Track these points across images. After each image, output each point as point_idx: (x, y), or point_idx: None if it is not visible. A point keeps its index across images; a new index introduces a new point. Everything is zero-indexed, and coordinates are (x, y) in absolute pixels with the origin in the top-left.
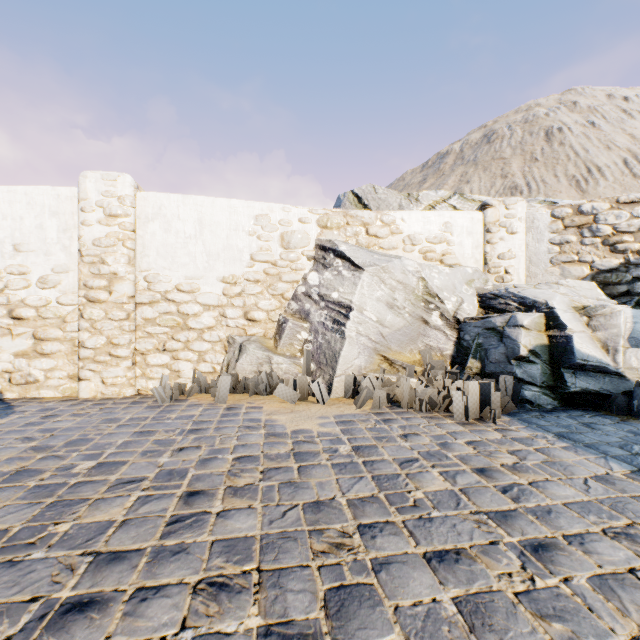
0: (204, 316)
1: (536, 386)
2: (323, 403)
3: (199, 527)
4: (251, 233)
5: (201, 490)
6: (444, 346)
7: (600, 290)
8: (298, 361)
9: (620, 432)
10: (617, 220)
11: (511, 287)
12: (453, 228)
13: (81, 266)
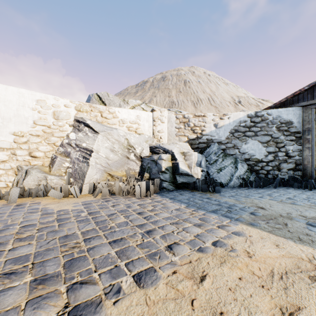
0: None
1: (167, 182)
2: (77, 197)
3: None
4: (34, 109)
5: None
6: (136, 168)
7: (189, 146)
8: (63, 178)
9: (189, 195)
10: (195, 121)
11: (161, 144)
12: (140, 118)
13: None
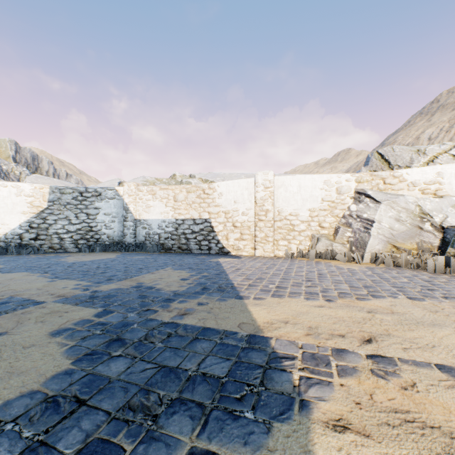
0: (301, 225)
1: None
2: (359, 263)
3: (326, 277)
4: (322, 189)
5: (322, 274)
6: (433, 241)
7: None
8: (345, 246)
9: None
10: None
11: None
12: (443, 175)
13: (256, 207)
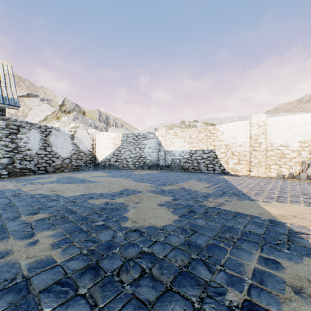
0: (291, 154)
1: None
2: None
3: None
4: None
5: None
6: None
7: None
8: None
9: None
10: None
11: None
12: None
13: (250, 141)
